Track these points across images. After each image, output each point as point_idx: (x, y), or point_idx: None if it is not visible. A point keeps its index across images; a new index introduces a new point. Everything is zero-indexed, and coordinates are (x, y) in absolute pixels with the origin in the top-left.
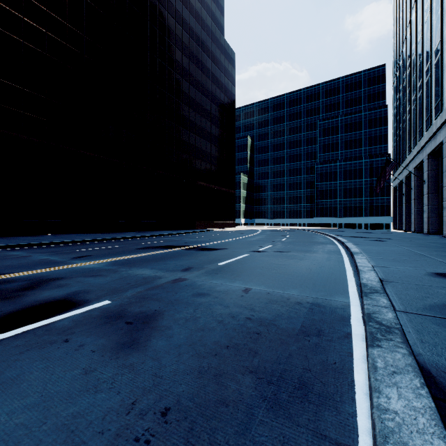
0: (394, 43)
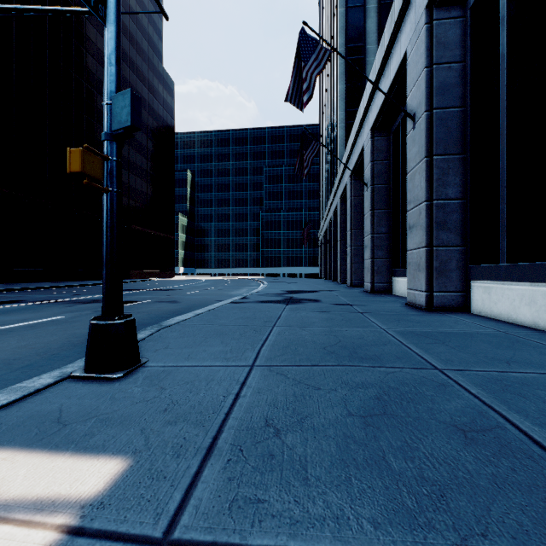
0: (319, 120)
